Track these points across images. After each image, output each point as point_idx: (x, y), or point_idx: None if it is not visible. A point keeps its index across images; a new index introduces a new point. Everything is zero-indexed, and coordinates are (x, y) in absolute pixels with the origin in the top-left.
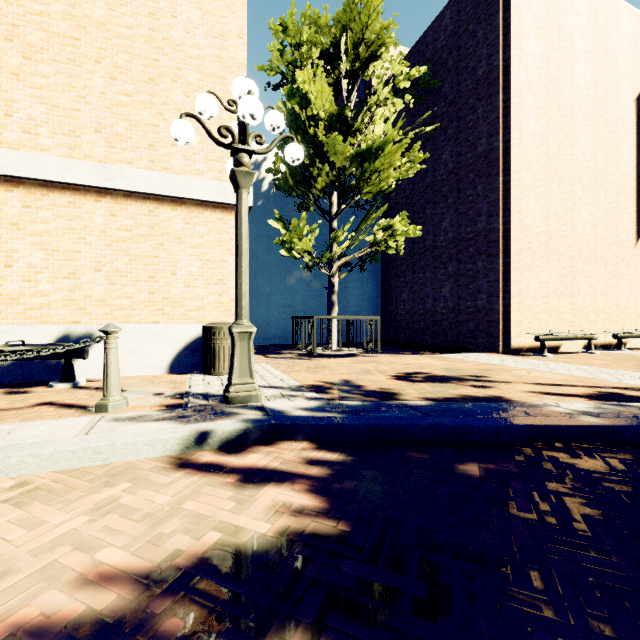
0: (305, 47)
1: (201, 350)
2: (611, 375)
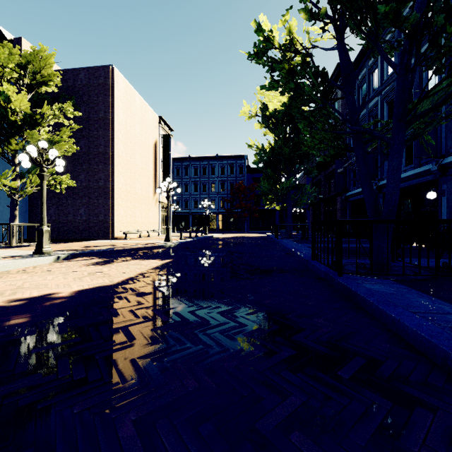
0: (9, 69)
1: None
2: (146, 241)
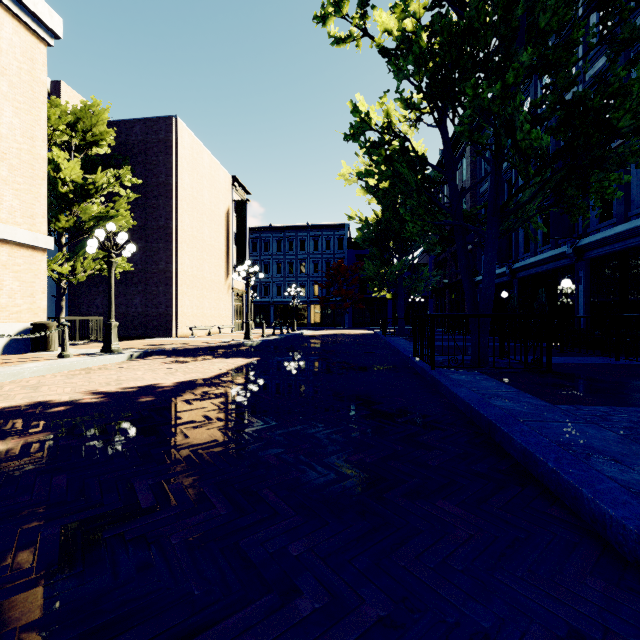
0: (59, 132)
1: (23, 339)
2: (221, 339)
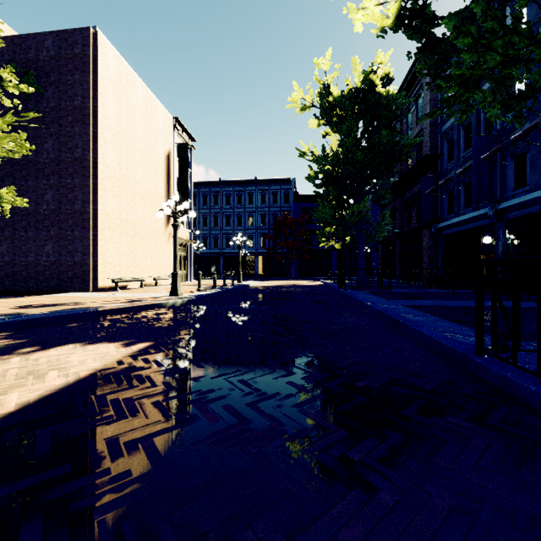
0: None
1: None
2: (142, 295)
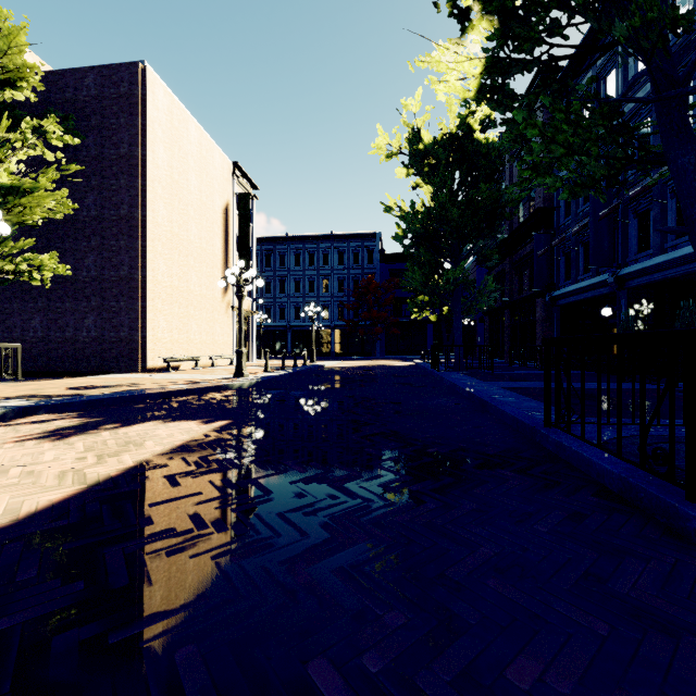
0: None
1: None
2: (201, 377)
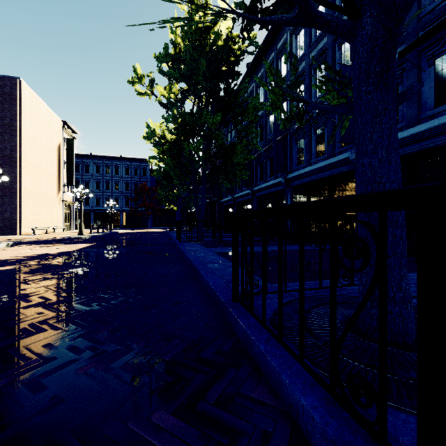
0: None
1: None
2: (60, 236)
